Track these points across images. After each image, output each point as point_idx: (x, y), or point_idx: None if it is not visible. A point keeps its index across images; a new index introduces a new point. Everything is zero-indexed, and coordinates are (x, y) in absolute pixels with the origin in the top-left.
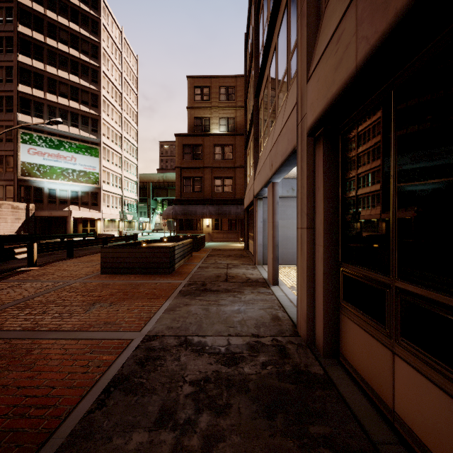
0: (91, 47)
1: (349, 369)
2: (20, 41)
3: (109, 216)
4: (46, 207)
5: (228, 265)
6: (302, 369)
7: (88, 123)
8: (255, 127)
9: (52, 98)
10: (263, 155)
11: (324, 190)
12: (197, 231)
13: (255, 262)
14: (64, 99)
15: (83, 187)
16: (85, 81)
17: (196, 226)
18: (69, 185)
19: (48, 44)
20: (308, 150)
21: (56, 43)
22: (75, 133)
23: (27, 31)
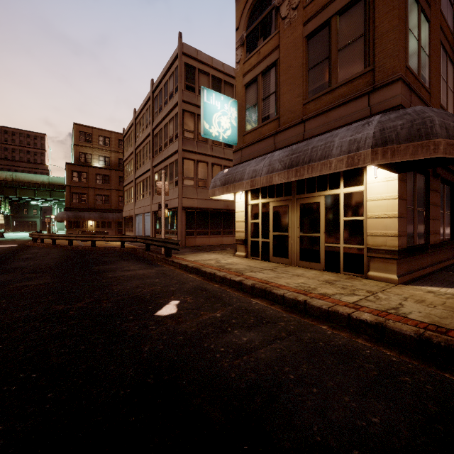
0: None
1: None
2: None
3: None
4: None
5: None
6: None
7: None
8: (135, 190)
9: None
10: (140, 203)
11: (154, 220)
12: (83, 229)
13: None
14: None
15: None
16: None
17: (82, 226)
18: None
19: None
20: (152, 214)
21: None
22: None
23: None
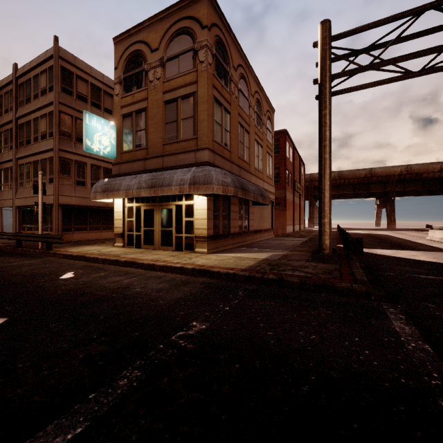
0: None
1: None
2: None
3: None
4: None
5: None
6: None
7: None
8: None
9: None
10: None
11: (19, 216)
12: None
13: None
14: None
15: None
16: None
17: None
18: None
19: None
20: (16, 209)
21: None
22: None
23: None
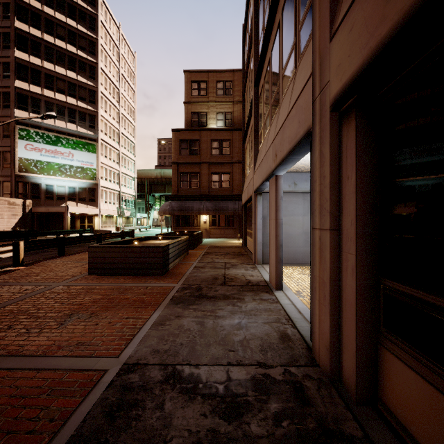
0: (89, 43)
1: (397, 428)
2: (17, 37)
3: (106, 212)
4: (43, 203)
5: (226, 264)
6: (331, 428)
7: (86, 119)
8: (255, 118)
9: (50, 93)
10: (264, 146)
11: (357, 180)
12: (194, 227)
13: (255, 261)
14: (62, 95)
15: (80, 183)
16: (83, 77)
17: (193, 222)
18: (67, 181)
19: (45, 40)
20: (332, 128)
21: (54, 39)
22: (72, 129)
23: (25, 27)
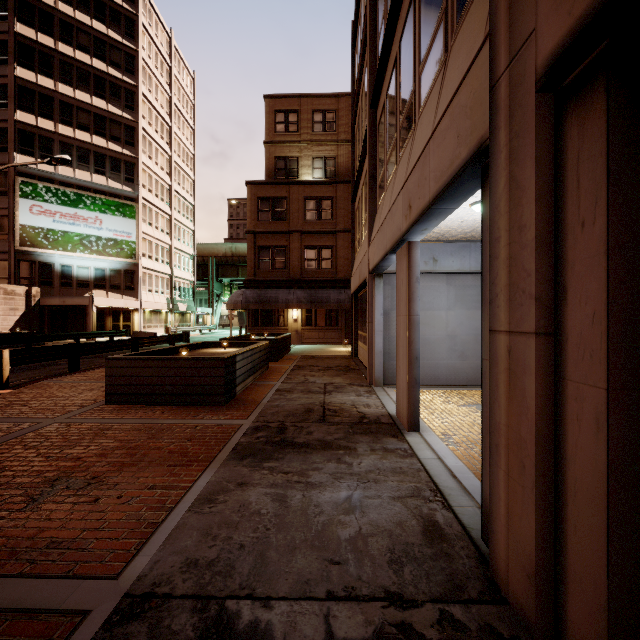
0: (125, 57)
1: None
2: (18, 47)
3: (151, 306)
4: (57, 292)
5: (327, 386)
6: None
7: (121, 169)
8: (372, 157)
9: (67, 131)
10: (387, 198)
11: (612, 225)
12: (279, 328)
13: (372, 381)
14: (85, 133)
15: (112, 263)
16: (116, 107)
17: (278, 321)
18: (92, 260)
19: (60, 52)
20: (541, 126)
21: (73, 50)
22: (100, 183)
23: (30, 32)
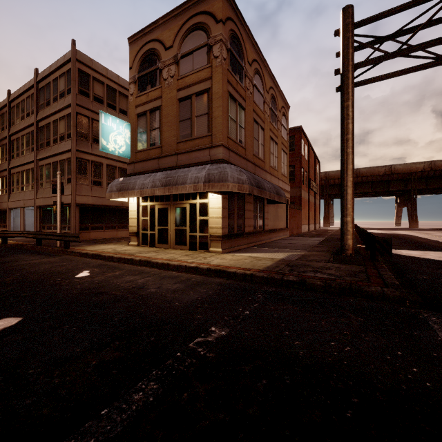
0: None
1: None
2: None
3: None
4: None
5: None
6: None
7: None
8: (9, 180)
9: None
10: (17, 196)
11: (39, 215)
12: None
13: None
14: None
15: None
16: None
17: None
18: None
19: None
20: (37, 208)
21: None
22: None
23: None
